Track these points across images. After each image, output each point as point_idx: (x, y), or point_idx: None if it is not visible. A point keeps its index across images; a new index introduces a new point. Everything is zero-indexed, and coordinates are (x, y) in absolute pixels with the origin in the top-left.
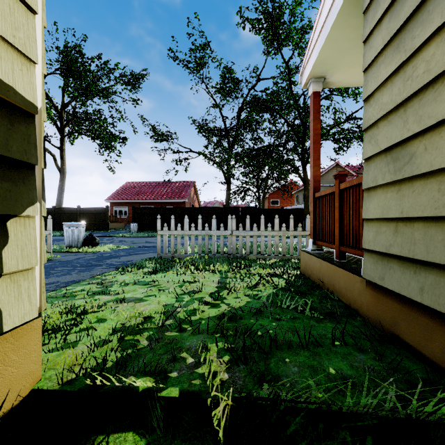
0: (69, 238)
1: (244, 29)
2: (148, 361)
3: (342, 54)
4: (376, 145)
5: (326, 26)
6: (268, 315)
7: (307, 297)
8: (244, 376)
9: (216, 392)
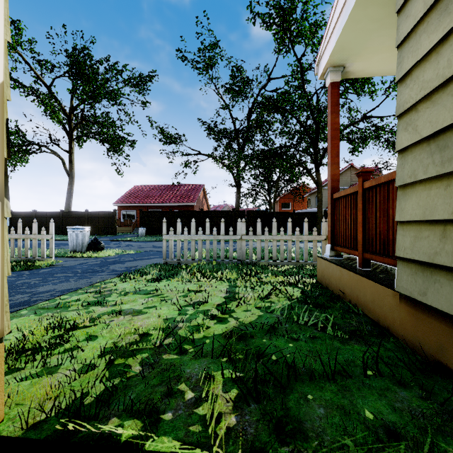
0: (74, 242)
1: (254, 25)
2: (138, 395)
3: (365, 38)
4: (415, 133)
5: (347, 5)
6: (283, 333)
7: (327, 311)
8: (256, 421)
9: (220, 446)
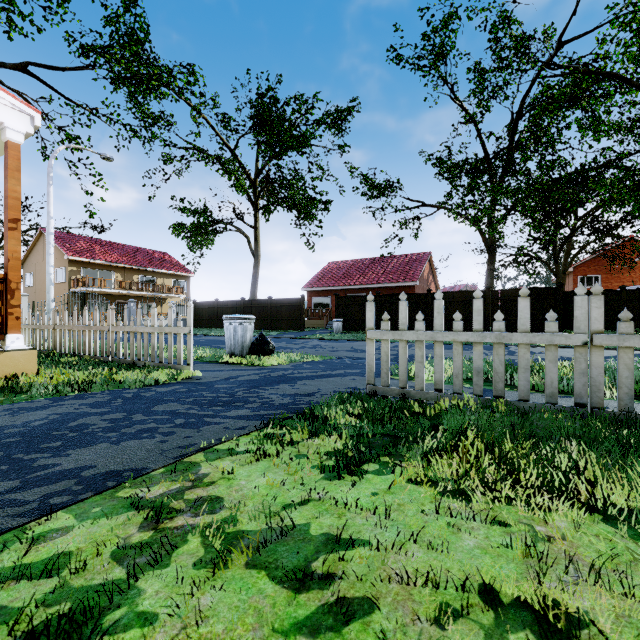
0: (231, 340)
1: None
2: None
3: None
4: None
5: None
6: None
7: None
8: None
9: None
